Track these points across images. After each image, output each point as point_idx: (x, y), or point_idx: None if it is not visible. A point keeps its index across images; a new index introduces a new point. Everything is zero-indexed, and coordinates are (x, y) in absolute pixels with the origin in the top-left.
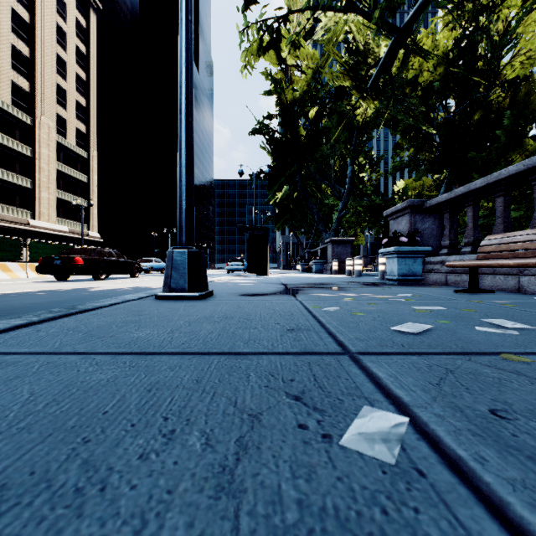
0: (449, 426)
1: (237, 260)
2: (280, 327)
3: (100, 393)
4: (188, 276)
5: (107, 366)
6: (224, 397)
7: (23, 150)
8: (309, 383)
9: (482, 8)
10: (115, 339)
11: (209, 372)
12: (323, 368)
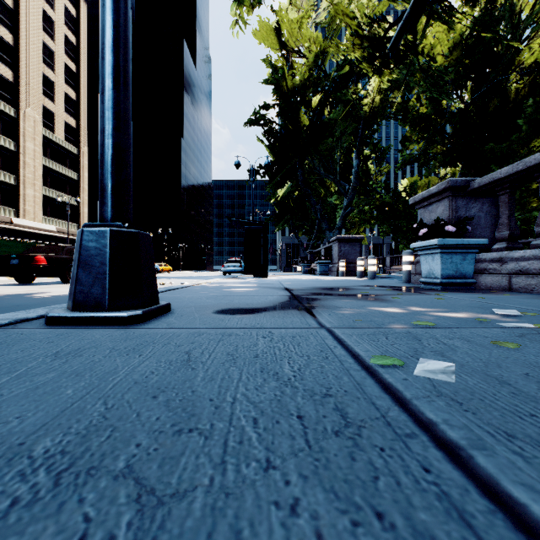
0: None
1: (234, 261)
2: None
3: None
4: (110, 279)
5: None
6: None
7: (6, 143)
8: None
9: None
10: None
11: None
12: None
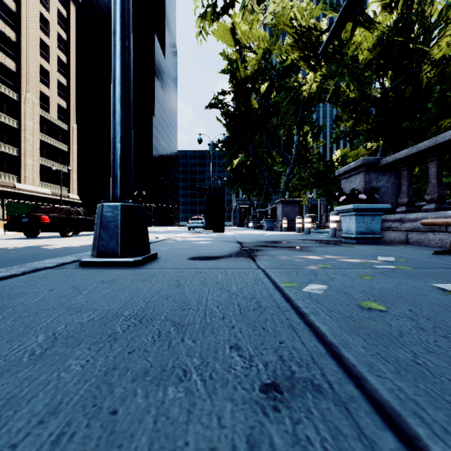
0: None
1: (197, 219)
2: (242, 371)
3: None
4: (121, 237)
5: None
6: None
7: (10, 122)
8: None
9: None
10: None
11: None
12: None
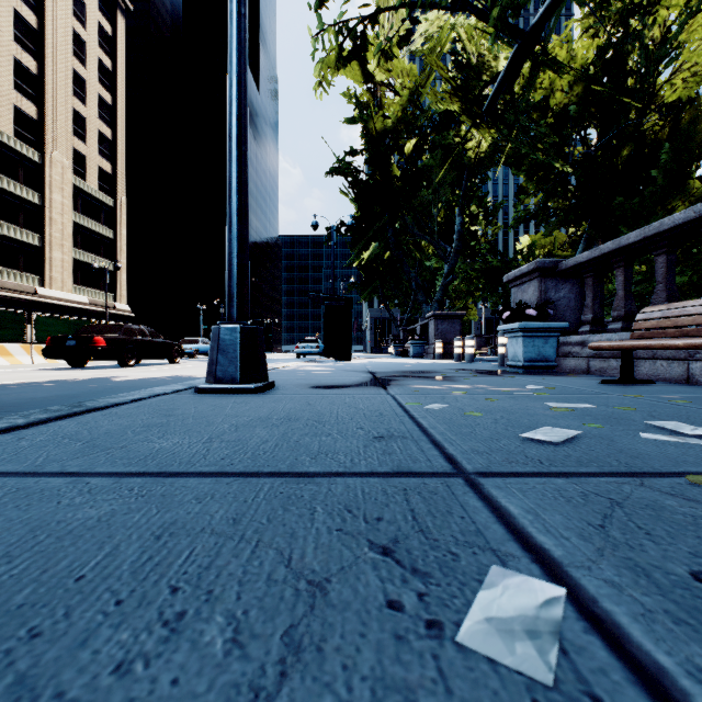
0: (633, 605)
1: (310, 341)
2: (363, 434)
3: (82, 541)
4: (241, 362)
5: (104, 495)
6: (272, 549)
7: (29, 196)
8: (405, 523)
9: (634, 8)
10: (126, 452)
11: (255, 505)
12: (426, 499)
